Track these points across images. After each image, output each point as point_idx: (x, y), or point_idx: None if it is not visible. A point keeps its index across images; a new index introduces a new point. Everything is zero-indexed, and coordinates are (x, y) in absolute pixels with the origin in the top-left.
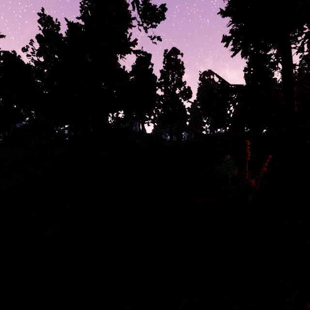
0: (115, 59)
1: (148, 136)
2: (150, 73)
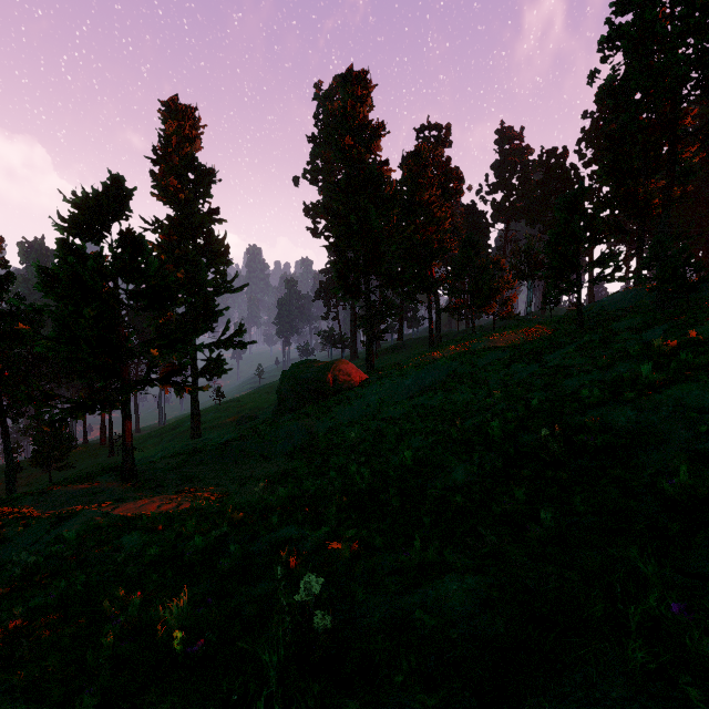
0: (653, 179)
1: None
2: None
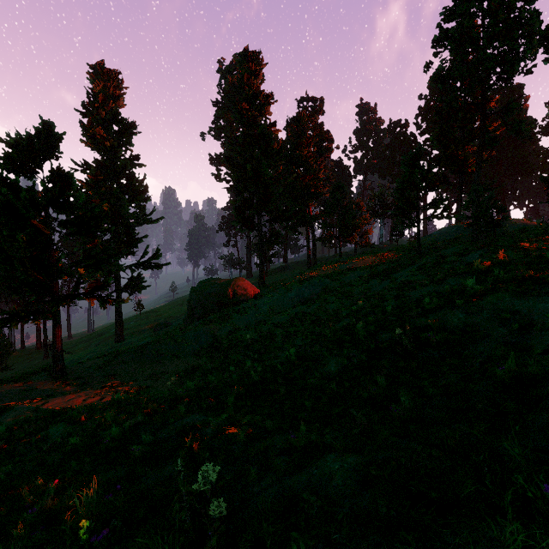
0: (468, 145)
1: (517, 222)
2: (521, 118)
